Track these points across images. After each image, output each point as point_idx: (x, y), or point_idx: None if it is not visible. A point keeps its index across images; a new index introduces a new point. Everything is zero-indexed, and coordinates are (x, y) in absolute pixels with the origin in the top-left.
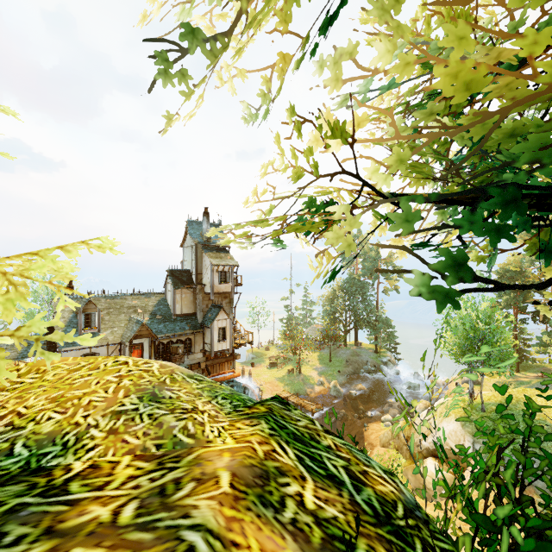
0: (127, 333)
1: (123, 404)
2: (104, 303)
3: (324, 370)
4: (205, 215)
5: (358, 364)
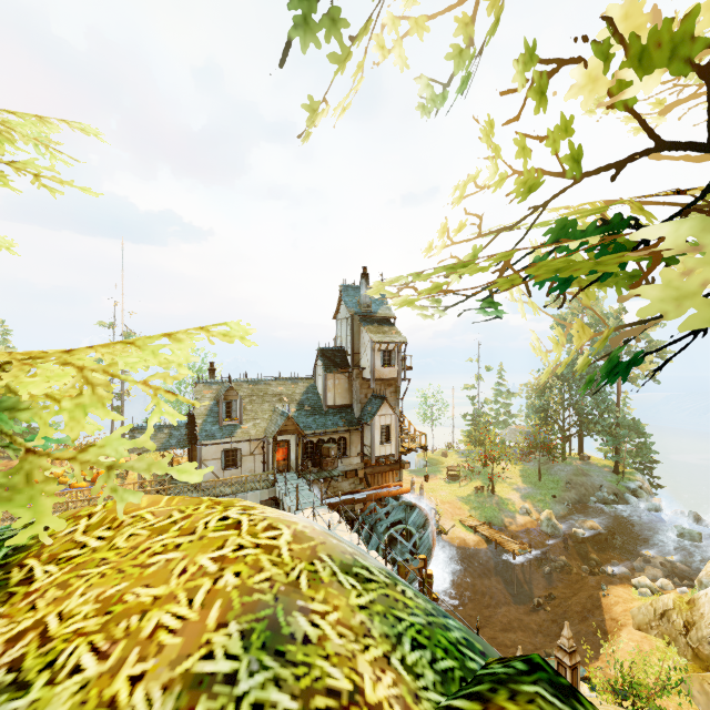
0: (270, 427)
1: (211, 650)
2: (247, 389)
3: (530, 492)
4: (364, 277)
5: (585, 488)
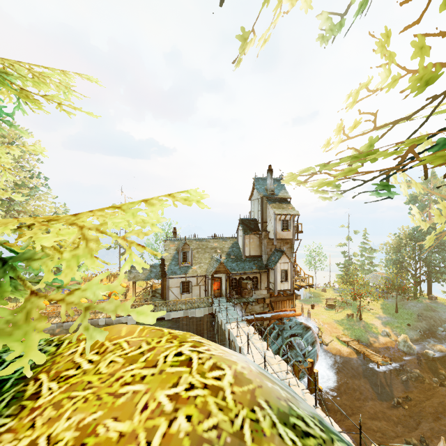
0: (209, 268)
1: None
2: (195, 244)
3: (389, 320)
4: (269, 171)
5: (434, 320)
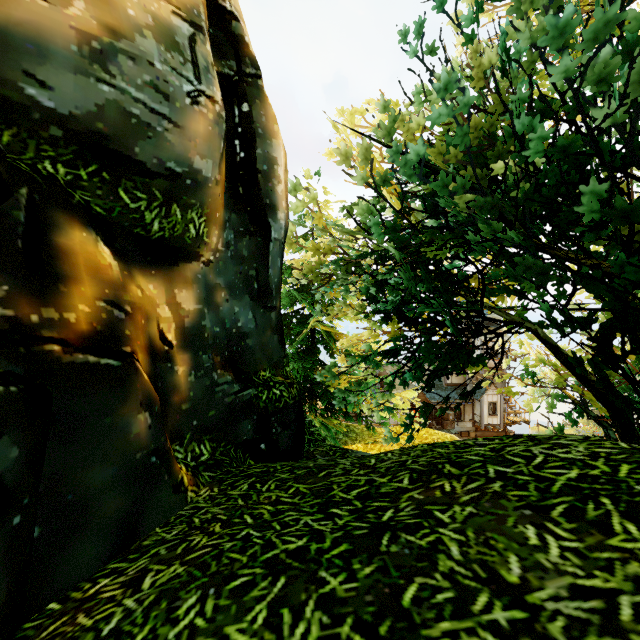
0: None
1: None
2: (390, 369)
3: None
4: None
5: None
